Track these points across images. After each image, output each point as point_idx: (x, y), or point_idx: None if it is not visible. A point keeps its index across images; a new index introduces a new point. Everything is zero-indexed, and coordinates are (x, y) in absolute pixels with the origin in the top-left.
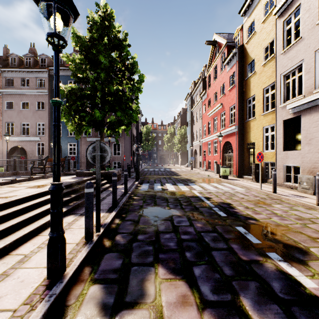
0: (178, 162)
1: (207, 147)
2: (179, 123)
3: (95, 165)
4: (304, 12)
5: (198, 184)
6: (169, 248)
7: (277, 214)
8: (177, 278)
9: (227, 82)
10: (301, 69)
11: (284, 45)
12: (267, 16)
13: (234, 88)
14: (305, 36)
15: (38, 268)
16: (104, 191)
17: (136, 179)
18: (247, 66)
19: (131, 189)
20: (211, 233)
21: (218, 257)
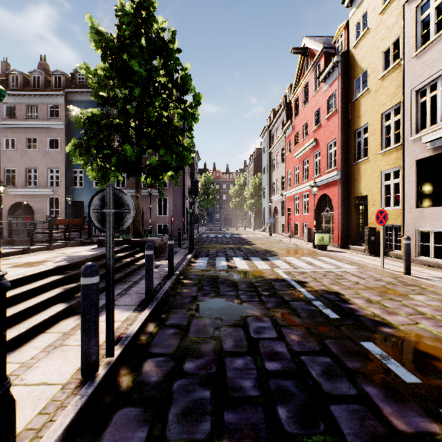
0: (250, 224)
1: (293, 203)
2: (252, 170)
3: (106, 231)
4: None
5: (283, 258)
6: (243, 396)
7: (425, 314)
8: None
9: (324, 107)
10: None
11: (417, 44)
12: (388, 3)
13: (334, 116)
14: None
15: None
16: (139, 270)
17: (189, 251)
18: (356, 81)
19: (180, 266)
20: (319, 355)
21: (344, 422)
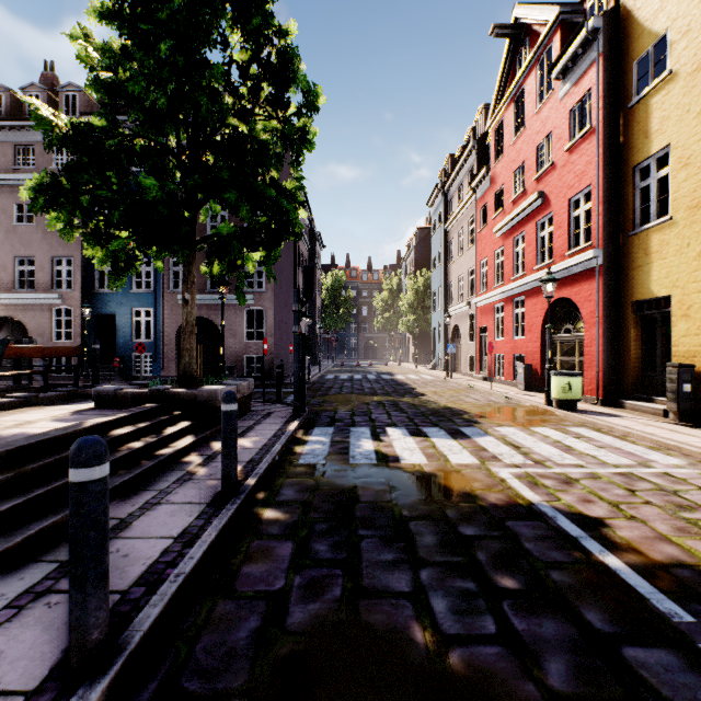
0: (408, 356)
1: (492, 319)
2: (412, 265)
3: None
4: None
5: (494, 430)
6: None
7: None
8: None
9: (561, 128)
10: None
11: None
12: None
13: (586, 140)
14: None
15: None
16: (161, 470)
17: (294, 413)
18: (637, 64)
19: (264, 459)
20: None
21: None
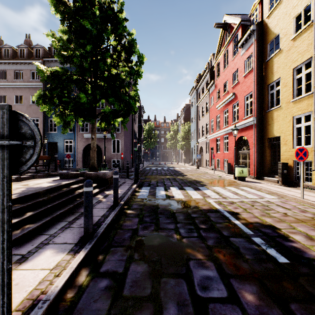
0: (181, 160)
1: (215, 144)
2: (183, 120)
3: None
4: None
5: (211, 188)
6: None
7: None
8: None
9: (241, 67)
10: None
11: None
12: None
13: (250, 73)
14: None
15: None
16: None
17: (134, 181)
18: (269, 45)
19: (125, 196)
20: None
21: None
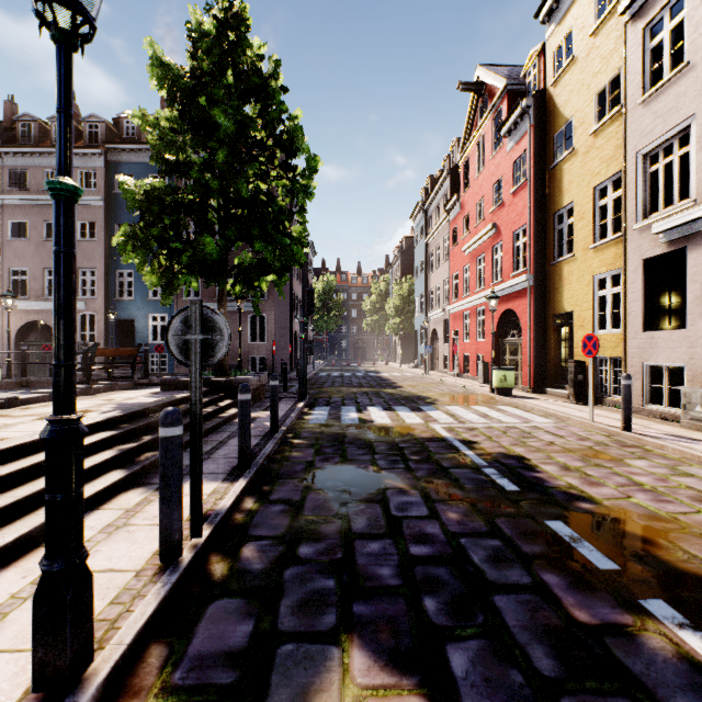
0: (395, 357)
1: (462, 324)
2: (398, 271)
3: (190, 365)
4: (695, 4)
5: (443, 407)
6: (379, 586)
7: (643, 485)
8: (403, 685)
9: (508, 175)
10: (685, 141)
11: (645, 84)
12: (603, 19)
13: (523, 189)
14: (698, 60)
15: (16, 654)
16: (225, 424)
17: (300, 397)
18: (556, 137)
19: (287, 420)
20: (486, 538)
21: (511, 614)
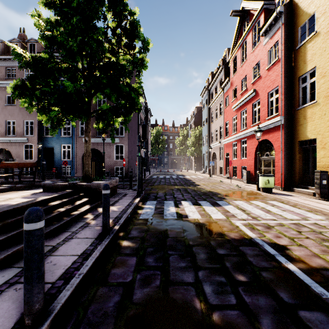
0: (191, 167)
1: (231, 149)
2: (193, 124)
3: None
4: None
5: (232, 202)
6: None
7: None
8: None
9: (264, 59)
10: None
11: None
12: None
13: (276, 65)
14: None
15: None
16: (73, 221)
17: (137, 194)
18: (300, 29)
19: (123, 216)
20: None
21: None
